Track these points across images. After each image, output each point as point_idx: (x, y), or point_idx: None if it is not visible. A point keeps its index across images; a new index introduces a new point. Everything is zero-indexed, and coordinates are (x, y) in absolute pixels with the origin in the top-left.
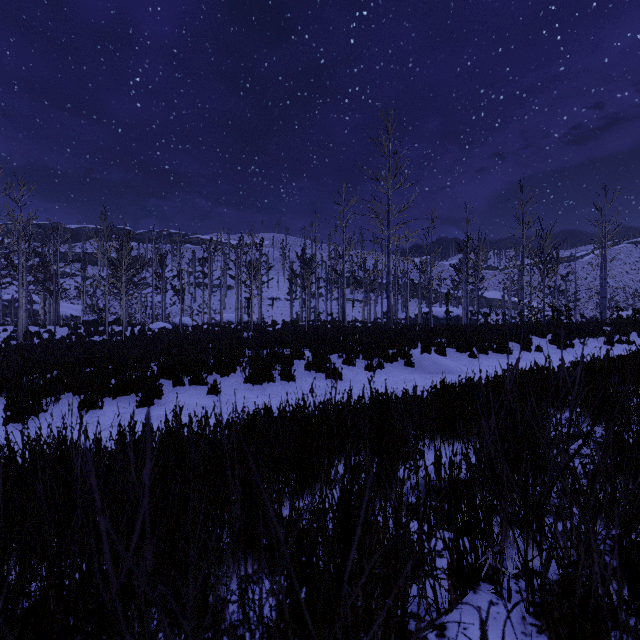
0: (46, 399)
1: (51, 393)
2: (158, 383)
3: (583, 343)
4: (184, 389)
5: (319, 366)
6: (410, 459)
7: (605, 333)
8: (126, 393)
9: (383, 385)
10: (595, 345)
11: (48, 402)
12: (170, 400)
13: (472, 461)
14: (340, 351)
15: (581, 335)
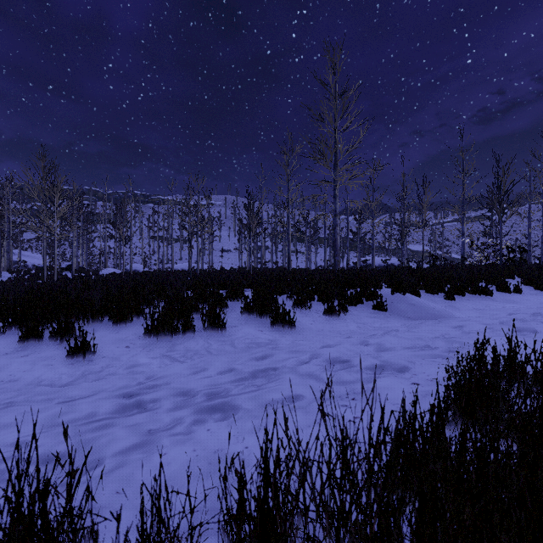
0: None
1: None
2: None
3: None
4: (36, 348)
5: (262, 310)
6: None
7: None
8: None
9: (358, 338)
10: None
11: None
12: None
13: None
14: (289, 290)
15: None
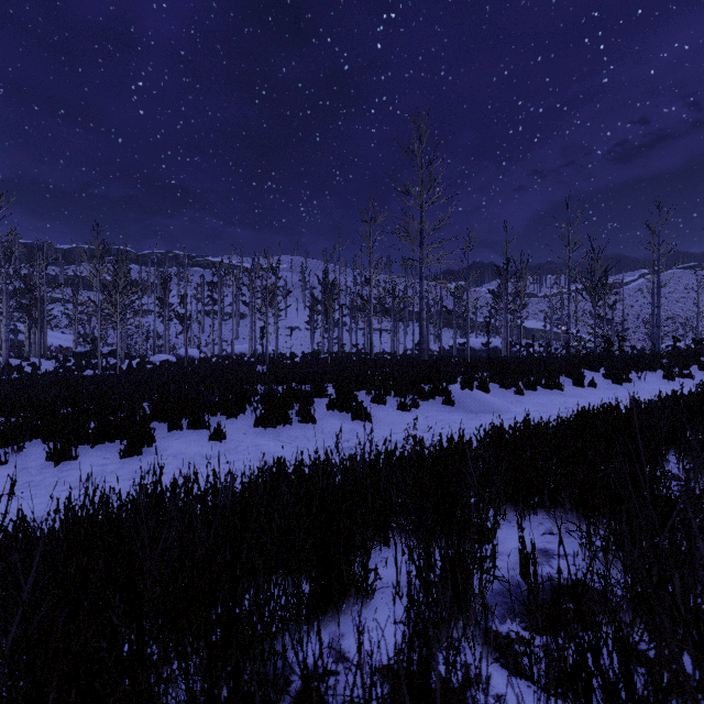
0: (7, 448)
1: (12, 441)
2: (149, 427)
3: (641, 377)
4: (181, 434)
5: (344, 405)
6: (489, 558)
7: (663, 366)
8: (109, 439)
9: (420, 427)
10: (654, 379)
11: (10, 452)
12: (163, 448)
13: (567, 548)
14: (368, 387)
15: (637, 368)
